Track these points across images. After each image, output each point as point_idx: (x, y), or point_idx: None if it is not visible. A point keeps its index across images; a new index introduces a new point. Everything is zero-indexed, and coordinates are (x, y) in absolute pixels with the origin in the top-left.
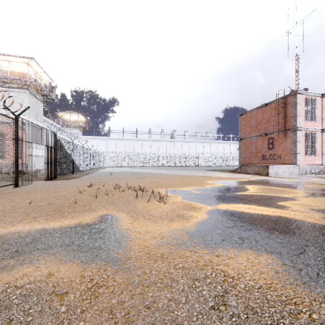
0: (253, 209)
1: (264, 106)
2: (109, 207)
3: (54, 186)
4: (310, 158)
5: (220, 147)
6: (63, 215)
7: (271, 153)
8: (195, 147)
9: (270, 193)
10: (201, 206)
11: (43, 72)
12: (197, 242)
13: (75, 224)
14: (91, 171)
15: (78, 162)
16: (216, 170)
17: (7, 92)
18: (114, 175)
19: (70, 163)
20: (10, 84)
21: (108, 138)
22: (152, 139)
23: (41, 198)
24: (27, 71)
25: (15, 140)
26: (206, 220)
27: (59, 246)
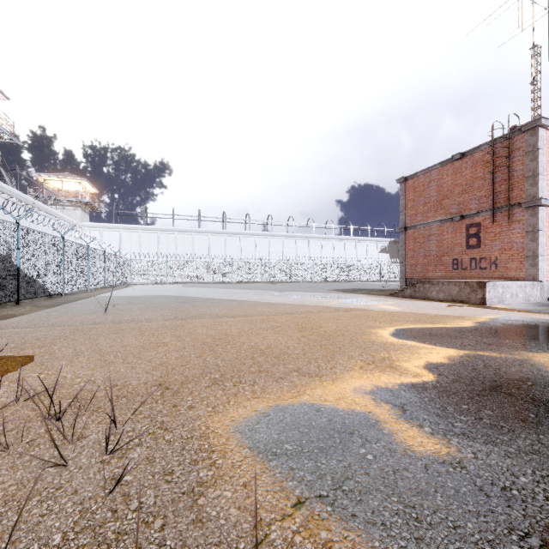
0: None
1: (458, 159)
2: None
3: None
4: None
5: (350, 247)
6: None
7: (475, 255)
8: (307, 246)
9: None
10: None
11: None
12: None
13: None
14: (82, 296)
15: (44, 274)
16: (356, 290)
17: None
18: (120, 308)
19: (5, 277)
20: None
21: (143, 228)
22: (228, 231)
23: None
24: None
25: None
26: None
27: None
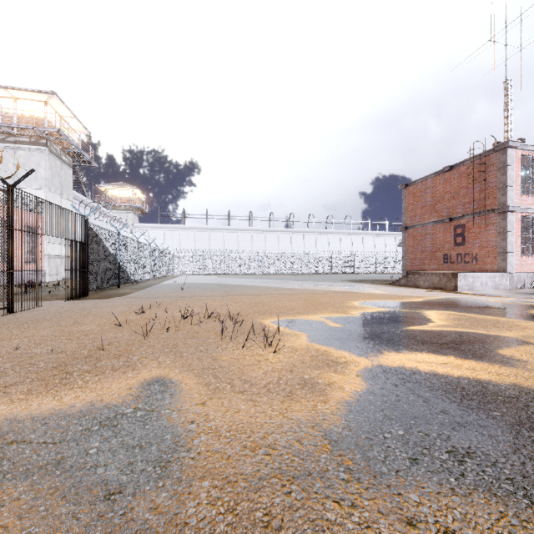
0: (455, 368)
1: (448, 171)
2: (166, 359)
3: (77, 312)
4: (530, 260)
5: (368, 241)
6: (68, 379)
7: (461, 251)
8: (327, 241)
9: (475, 328)
10: (348, 359)
11: (72, 117)
12: (352, 469)
13: (84, 406)
14: (151, 283)
15: (129, 267)
16: (363, 281)
17: (12, 150)
18: (187, 290)
19: (114, 269)
20: (17, 136)
21: (182, 227)
22: (254, 228)
23: (44, 337)
24: (45, 115)
25: (9, 230)
26: (363, 396)
27: (21, 475)
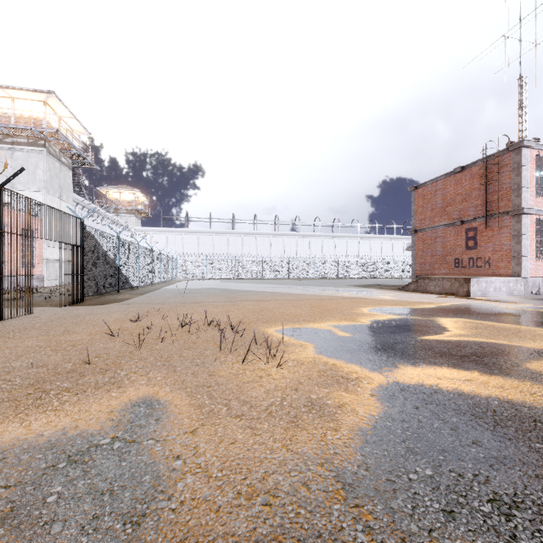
0: (482, 386)
1: (459, 172)
2: (157, 375)
3: (69, 319)
4: None
5: (375, 245)
6: (43, 399)
7: (473, 255)
8: (333, 245)
9: (495, 338)
10: (360, 375)
11: (72, 117)
12: (372, 527)
13: (54, 434)
14: (152, 288)
15: (129, 271)
16: (370, 286)
17: (9, 151)
18: (189, 295)
19: (113, 273)
20: (15, 137)
21: (185, 230)
22: (259, 232)
23: (27, 348)
24: (43, 115)
25: None
26: (380, 422)
27: None
